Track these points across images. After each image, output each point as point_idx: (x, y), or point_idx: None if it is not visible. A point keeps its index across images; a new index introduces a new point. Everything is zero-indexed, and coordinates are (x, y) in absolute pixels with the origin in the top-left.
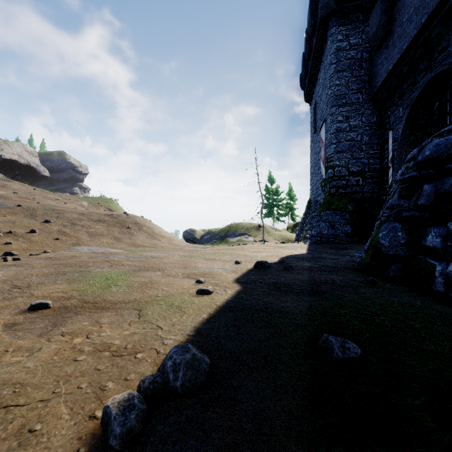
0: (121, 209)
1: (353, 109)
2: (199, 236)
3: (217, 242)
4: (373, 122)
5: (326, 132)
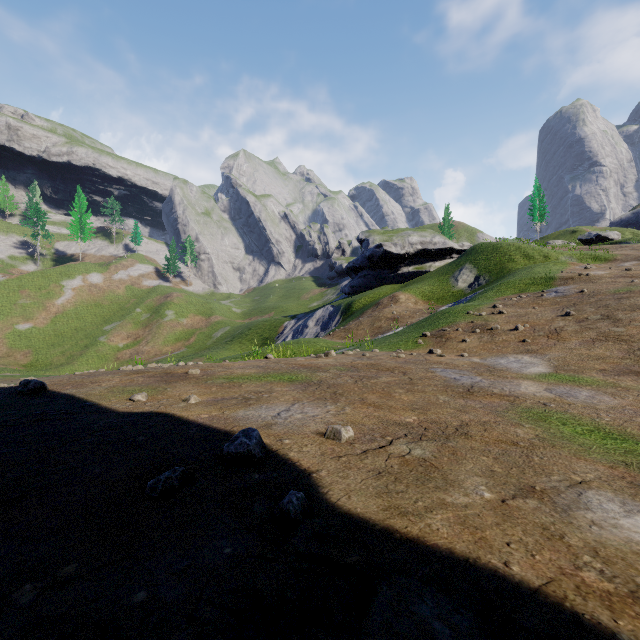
0: None
1: None
2: None
3: None
4: None
5: None
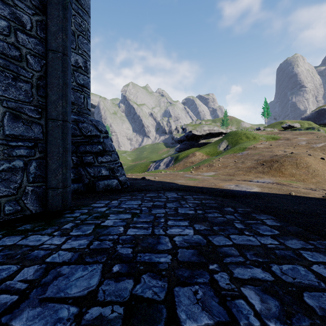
0: None
1: None
2: None
3: None
4: None
5: None
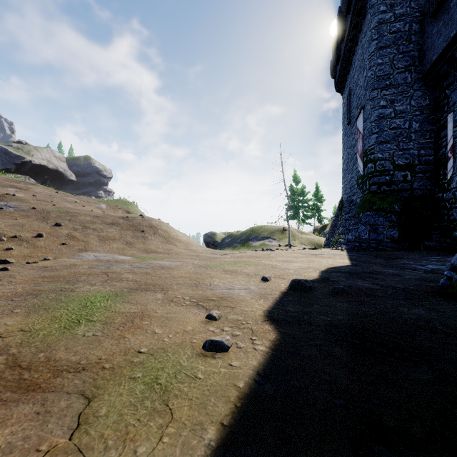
0: (139, 211)
1: (399, 92)
2: (220, 240)
3: (239, 246)
4: (425, 105)
5: (365, 121)
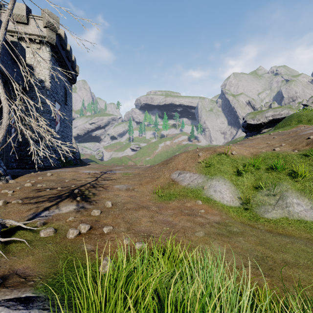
0: None
1: None
2: None
3: None
4: None
5: None
